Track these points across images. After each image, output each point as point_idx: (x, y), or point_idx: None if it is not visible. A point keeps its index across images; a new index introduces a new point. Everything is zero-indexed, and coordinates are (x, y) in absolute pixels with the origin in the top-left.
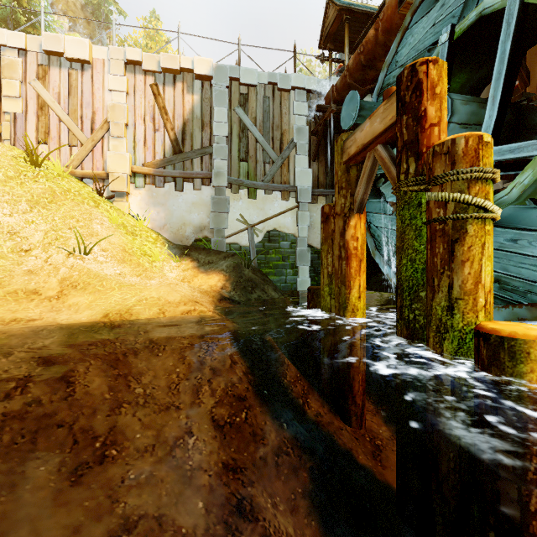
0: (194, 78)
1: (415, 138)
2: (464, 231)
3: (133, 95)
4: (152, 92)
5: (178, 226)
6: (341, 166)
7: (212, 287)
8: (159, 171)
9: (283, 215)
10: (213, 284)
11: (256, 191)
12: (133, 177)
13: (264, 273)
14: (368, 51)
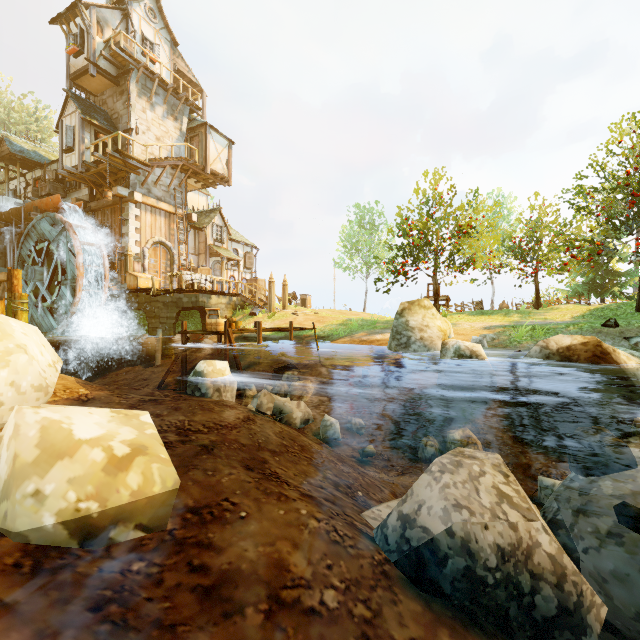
0: None
1: (11, 288)
2: (18, 313)
3: None
4: None
5: None
6: None
7: None
8: None
9: None
10: None
11: None
12: None
13: None
14: (21, 214)
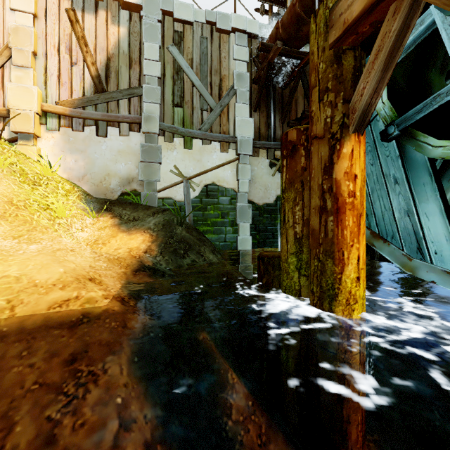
0: (120, 7)
1: None
2: None
3: (44, 19)
4: (68, 18)
5: (101, 177)
6: (324, 53)
7: (132, 250)
8: (76, 111)
9: (222, 168)
10: (135, 247)
11: (192, 141)
12: (44, 117)
13: (202, 231)
14: None
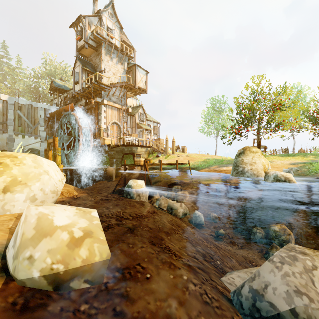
0: None
1: (54, 145)
2: (57, 156)
3: None
4: None
5: None
6: (47, 143)
7: None
8: None
9: (35, 143)
10: None
11: (25, 136)
12: None
13: None
14: (58, 113)
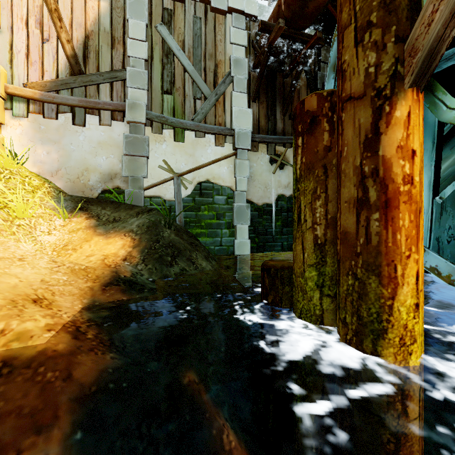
0: None
1: None
2: None
3: None
4: None
5: (78, 172)
6: None
7: (107, 258)
8: (48, 95)
9: (217, 163)
10: (112, 253)
11: (184, 132)
12: (9, 101)
13: (195, 233)
14: None
